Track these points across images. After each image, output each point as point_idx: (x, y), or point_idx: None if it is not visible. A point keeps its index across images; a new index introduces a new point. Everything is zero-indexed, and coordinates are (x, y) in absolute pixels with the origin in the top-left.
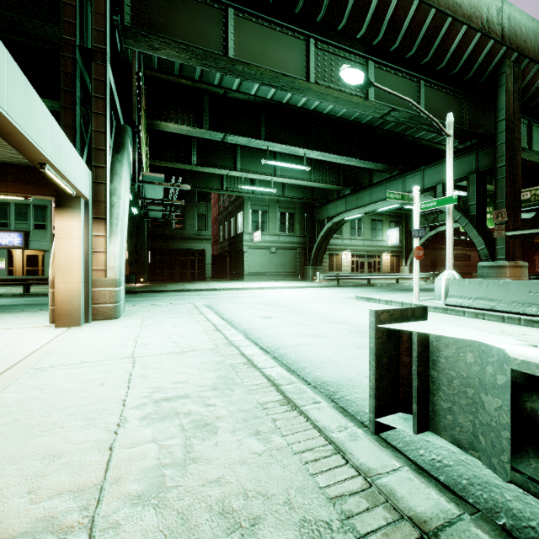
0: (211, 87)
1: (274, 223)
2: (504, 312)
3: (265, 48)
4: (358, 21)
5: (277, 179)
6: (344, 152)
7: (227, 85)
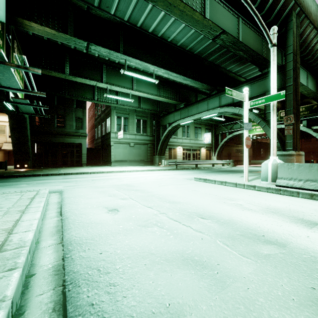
0: None
1: (132, 126)
2: None
3: None
4: None
5: (134, 93)
6: (182, 73)
7: None
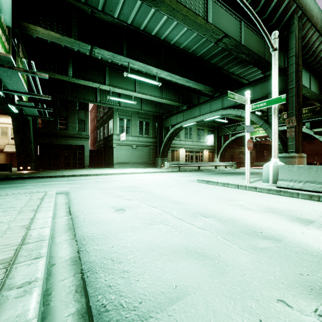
0: (79, 3)
1: (135, 128)
2: None
3: None
4: None
5: (137, 95)
6: (184, 76)
7: (93, 4)
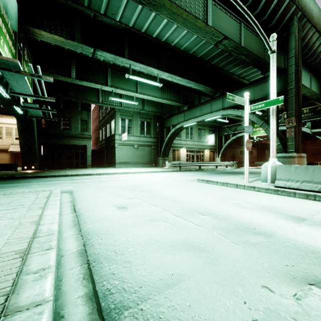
0: (82, 8)
1: (136, 128)
2: None
3: None
4: None
5: (138, 95)
6: (185, 77)
7: (96, 8)
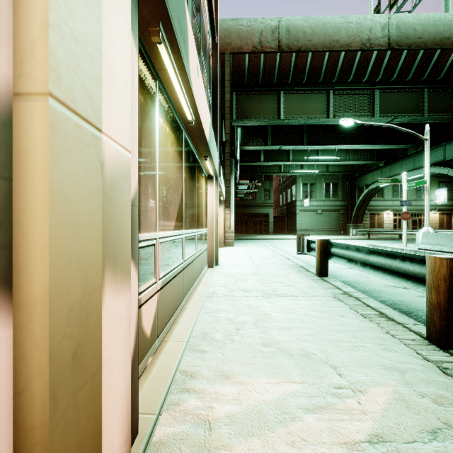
0: None
1: (320, 192)
2: (446, 252)
3: (301, 105)
4: (361, 75)
5: (319, 163)
6: (369, 141)
7: None
